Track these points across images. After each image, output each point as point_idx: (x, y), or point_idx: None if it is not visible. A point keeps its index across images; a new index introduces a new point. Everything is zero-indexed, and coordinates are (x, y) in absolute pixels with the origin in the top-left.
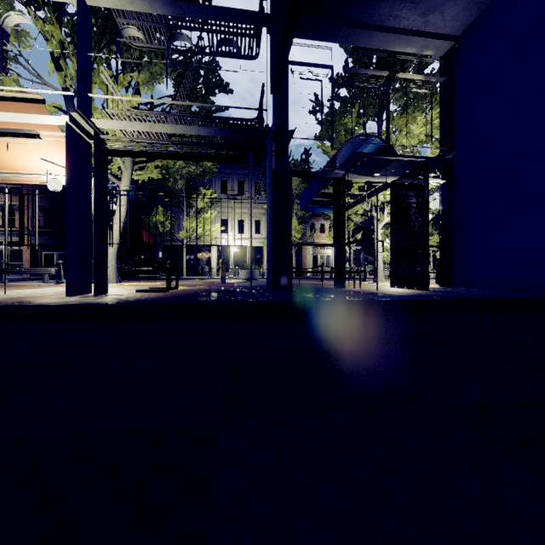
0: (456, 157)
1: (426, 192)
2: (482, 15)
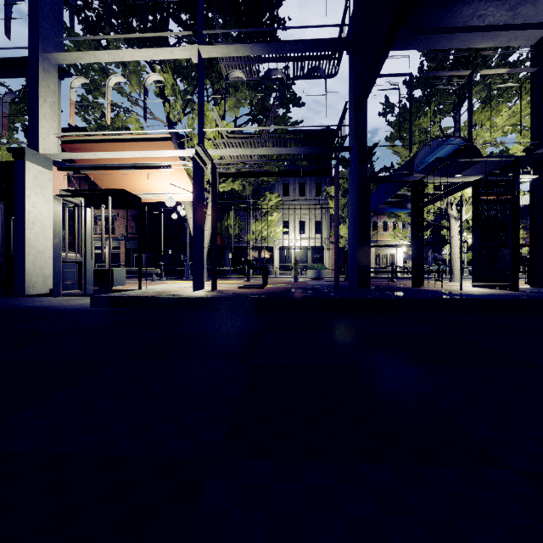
0: None
1: (516, 191)
2: None
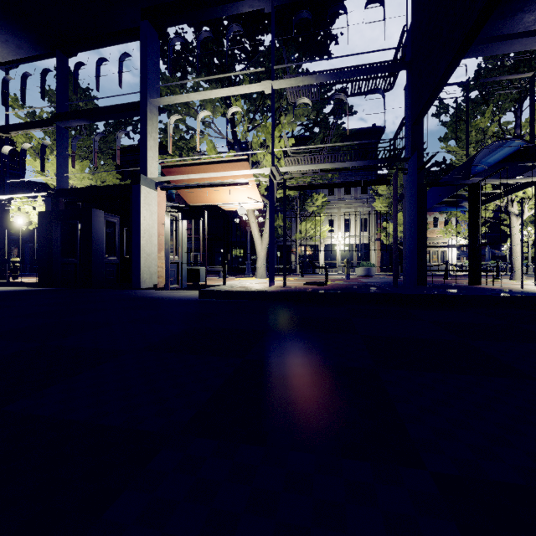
0: None
1: None
2: None
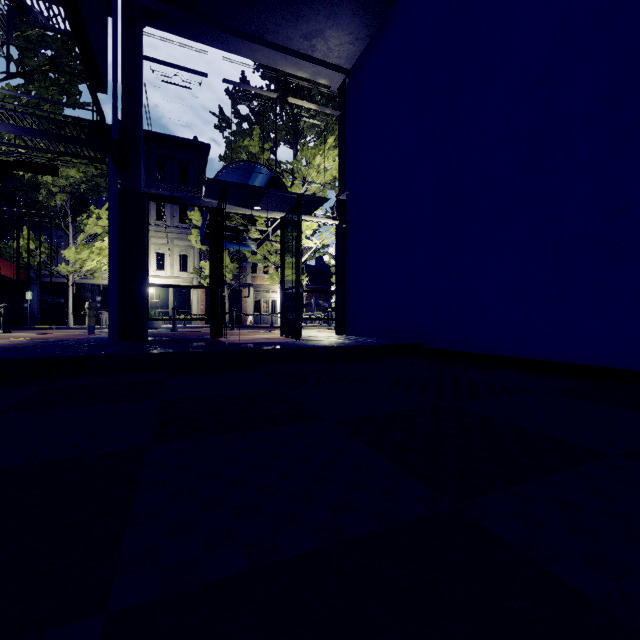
0: (348, 198)
1: (298, 231)
2: (364, 52)
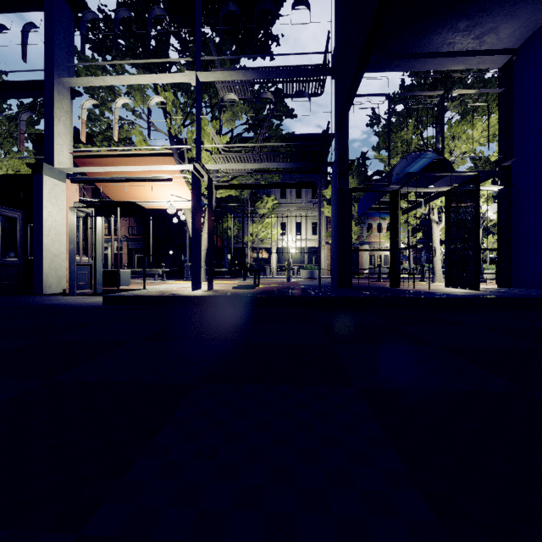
0: (514, 164)
1: (477, 202)
2: (540, 30)
